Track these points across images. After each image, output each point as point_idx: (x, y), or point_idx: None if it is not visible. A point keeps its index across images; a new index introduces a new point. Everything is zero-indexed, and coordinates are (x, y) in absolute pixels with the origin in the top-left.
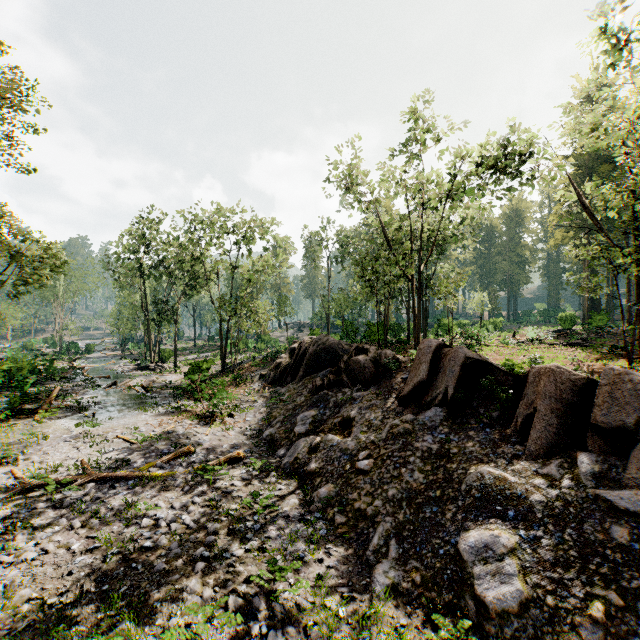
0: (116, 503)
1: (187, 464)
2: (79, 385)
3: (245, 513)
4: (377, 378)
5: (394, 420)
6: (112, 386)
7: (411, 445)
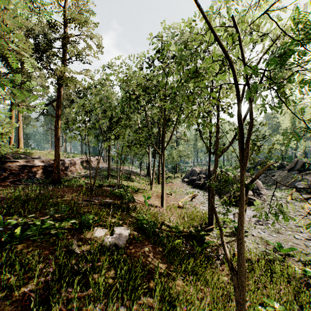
0: None
1: None
2: None
3: None
4: (281, 168)
5: (285, 174)
6: None
7: (289, 176)
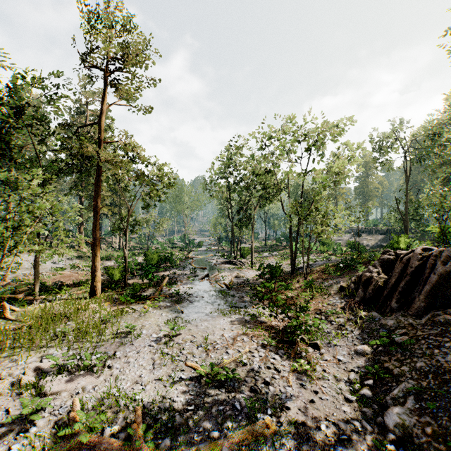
0: None
1: None
2: (185, 274)
3: None
4: None
5: None
6: (205, 277)
7: None
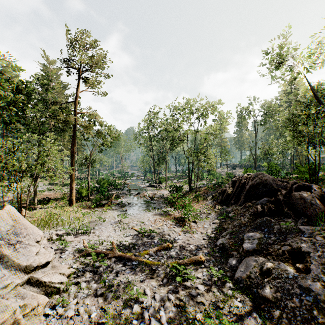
0: (123, 280)
1: (167, 257)
2: (124, 193)
3: None
4: None
5: None
6: (137, 194)
7: None
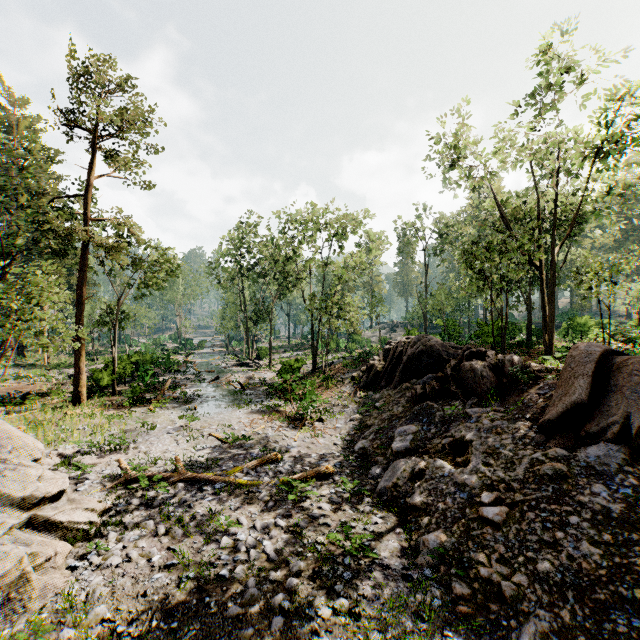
0: (200, 511)
1: (273, 473)
2: (188, 378)
3: (333, 551)
4: (499, 391)
5: (534, 453)
6: (215, 380)
7: (569, 497)
